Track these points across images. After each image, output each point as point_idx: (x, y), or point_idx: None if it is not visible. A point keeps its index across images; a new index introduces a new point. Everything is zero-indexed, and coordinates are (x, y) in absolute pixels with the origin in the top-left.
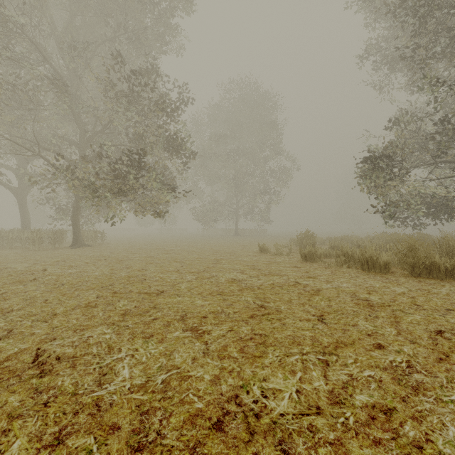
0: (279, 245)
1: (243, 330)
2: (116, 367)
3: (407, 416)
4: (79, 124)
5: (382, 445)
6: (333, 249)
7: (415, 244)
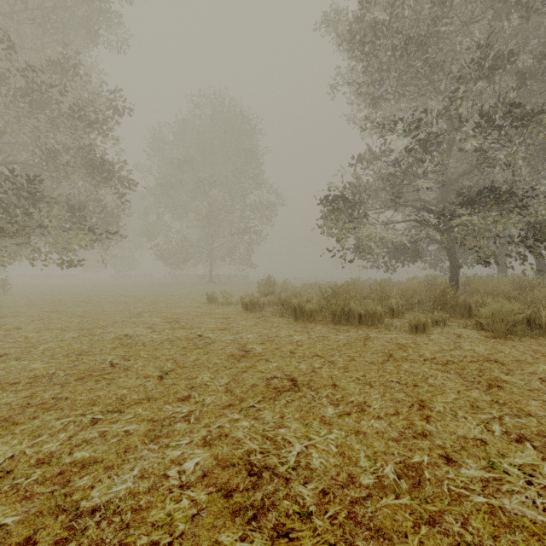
0: (227, 293)
1: (46, 394)
2: None
3: (105, 466)
4: None
5: (28, 500)
6: (293, 297)
7: (337, 290)
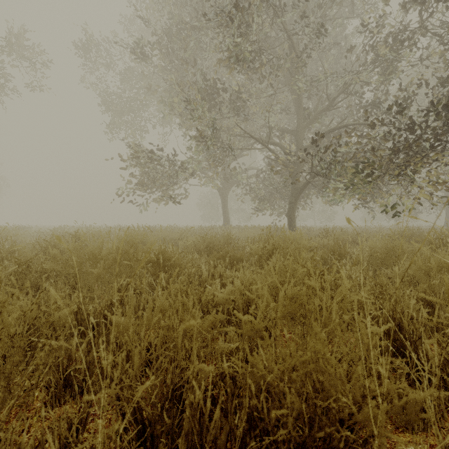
0: None
1: None
2: None
3: None
4: (301, 108)
5: None
6: None
7: None
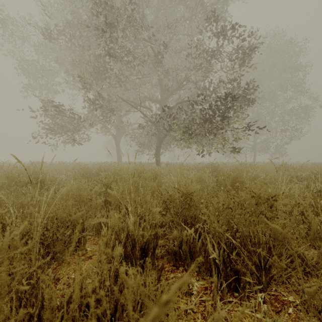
0: None
1: None
2: None
3: None
4: (162, 87)
5: None
6: None
7: None
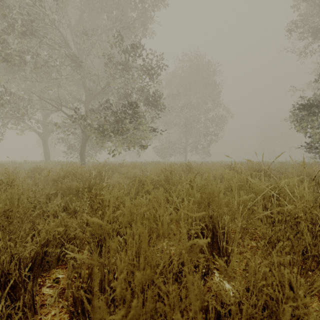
0: None
1: None
2: (215, 280)
3: None
4: (86, 88)
5: None
6: None
7: None
